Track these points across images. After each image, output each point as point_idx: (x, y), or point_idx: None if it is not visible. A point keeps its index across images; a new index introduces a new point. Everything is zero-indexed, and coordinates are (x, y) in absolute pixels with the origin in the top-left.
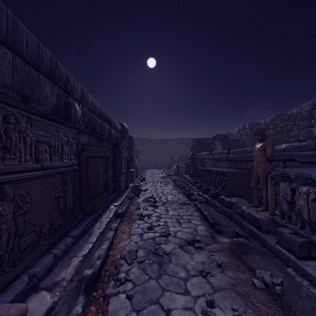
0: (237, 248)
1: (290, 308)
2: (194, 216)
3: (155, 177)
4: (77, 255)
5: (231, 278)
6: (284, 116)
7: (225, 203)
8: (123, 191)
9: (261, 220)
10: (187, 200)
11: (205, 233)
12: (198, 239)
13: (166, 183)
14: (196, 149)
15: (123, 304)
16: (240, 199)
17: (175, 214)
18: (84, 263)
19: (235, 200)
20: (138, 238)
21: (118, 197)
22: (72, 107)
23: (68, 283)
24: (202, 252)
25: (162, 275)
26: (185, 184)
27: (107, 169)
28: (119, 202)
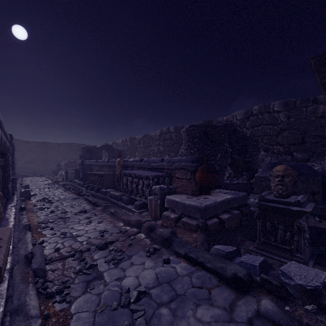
0: (104, 207)
1: (117, 215)
2: (83, 203)
3: (39, 184)
4: (8, 225)
5: (100, 216)
6: (148, 136)
7: (103, 193)
8: (11, 197)
9: (117, 196)
10: (78, 196)
11: (90, 208)
12: (86, 210)
13: (55, 188)
14: (85, 156)
15: (50, 231)
16: (112, 189)
17: (69, 204)
18: (14, 228)
19: (109, 190)
20: (45, 217)
21: (9, 201)
22: (2, 137)
23: (13, 232)
24: (88, 213)
25: (67, 223)
26: (75, 187)
27: (3, 176)
28: (14, 204)
